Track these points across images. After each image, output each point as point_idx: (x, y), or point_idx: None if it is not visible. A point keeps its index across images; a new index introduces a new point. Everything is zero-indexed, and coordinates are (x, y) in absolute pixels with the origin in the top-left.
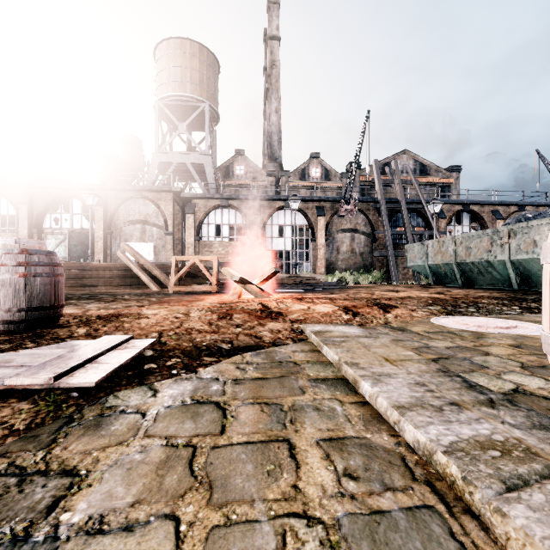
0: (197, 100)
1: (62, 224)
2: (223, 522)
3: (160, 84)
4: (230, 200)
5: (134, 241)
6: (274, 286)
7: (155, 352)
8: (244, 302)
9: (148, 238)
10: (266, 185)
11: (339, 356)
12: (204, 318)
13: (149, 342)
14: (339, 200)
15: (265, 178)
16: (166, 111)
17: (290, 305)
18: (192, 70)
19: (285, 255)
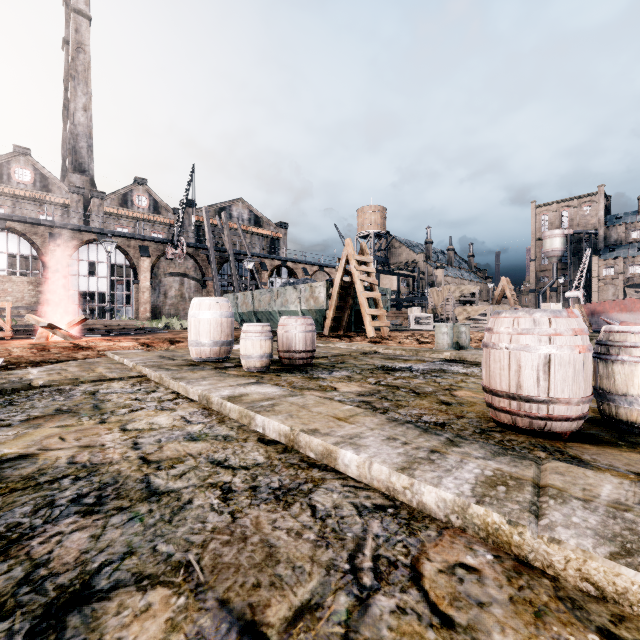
0: None
1: None
2: (75, 374)
3: None
4: (10, 222)
5: None
6: (83, 332)
7: (7, 363)
8: (56, 343)
9: None
10: (69, 203)
11: (120, 356)
12: (26, 351)
13: (3, 358)
14: (166, 242)
15: (68, 194)
16: None
17: (99, 343)
18: None
19: (99, 297)
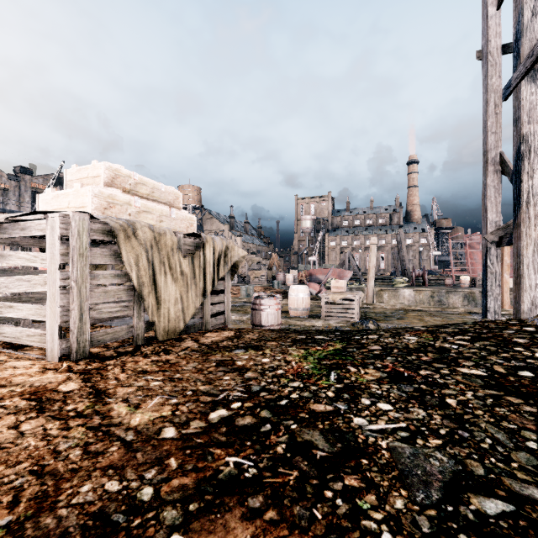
0: None
1: None
2: None
3: None
4: None
5: None
6: None
7: None
8: None
9: None
10: None
11: None
12: None
13: None
14: None
15: None
16: None
17: None
18: None
19: None
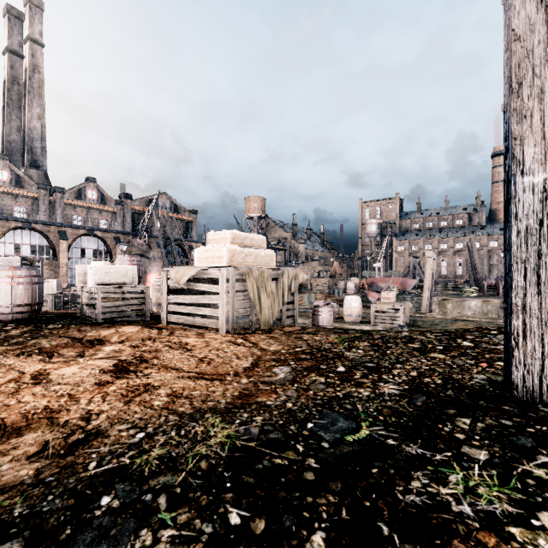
0: None
1: None
2: None
3: None
4: (34, 224)
5: None
6: None
7: None
8: None
9: None
10: (38, 197)
11: None
12: None
13: None
14: (132, 234)
15: (37, 189)
16: None
17: None
18: None
19: None
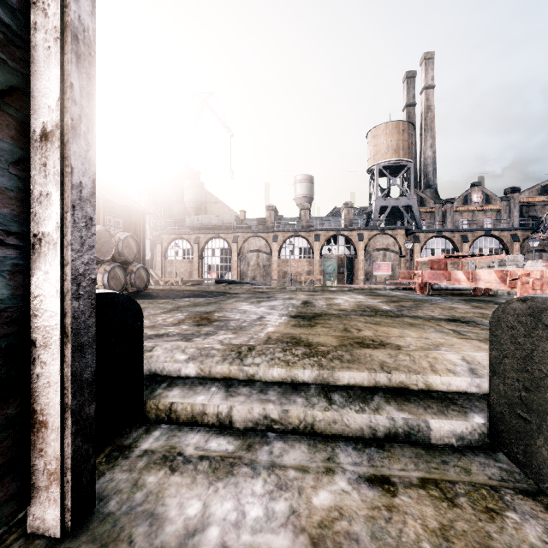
0: (405, 161)
1: (332, 252)
2: None
3: (379, 153)
4: (443, 232)
5: (378, 262)
6: None
7: None
8: None
9: (387, 260)
10: (434, 210)
11: None
12: None
13: None
14: (531, 229)
15: (433, 205)
16: (383, 171)
17: None
18: (403, 141)
19: None
